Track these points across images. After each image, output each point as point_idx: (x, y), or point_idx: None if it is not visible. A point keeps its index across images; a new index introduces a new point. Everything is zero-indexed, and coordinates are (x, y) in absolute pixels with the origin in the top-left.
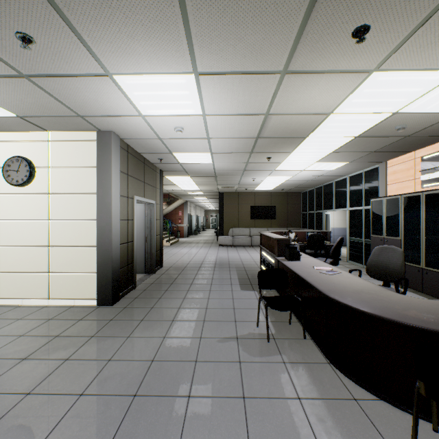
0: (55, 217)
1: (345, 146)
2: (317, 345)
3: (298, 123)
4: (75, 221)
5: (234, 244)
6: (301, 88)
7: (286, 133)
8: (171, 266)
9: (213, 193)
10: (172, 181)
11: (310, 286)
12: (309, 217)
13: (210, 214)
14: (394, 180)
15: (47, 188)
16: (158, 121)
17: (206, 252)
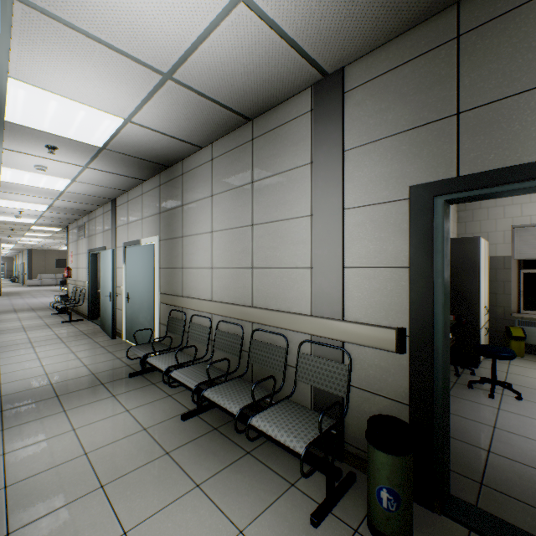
0: None
1: None
2: None
3: None
4: None
5: (44, 284)
6: None
7: None
8: (7, 292)
9: (22, 249)
10: None
11: None
12: None
13: None
14: None
15: None
16: (25, 240)
17: (21, 288)
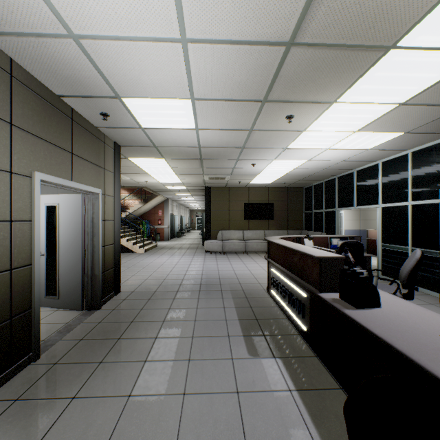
0: None
1: (437, 86)
2: None
3: None
4: None
5: (225, 250)
6: None
7: (359, 24)
8: (134, 290)
9: (198, 188)
10: (141, 167)
11: None
12: (316, 216)
13: (196, 214)
14: None
15: None
16: None
17: (188, 262)
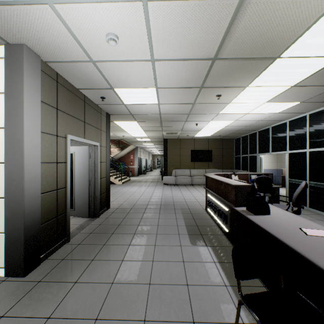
0: None
1: (314, 75)
2: None
3: (280, 23)
4: None
5: (177, 183)
6: None
7: (254, 48)
8: (118, 207)
9: (159, 140)
10: (121, 127)
11: None
12: (243, 159)
13: (156, 158)
14: None
15: None
16: (79, 19)
17: (152, 190)
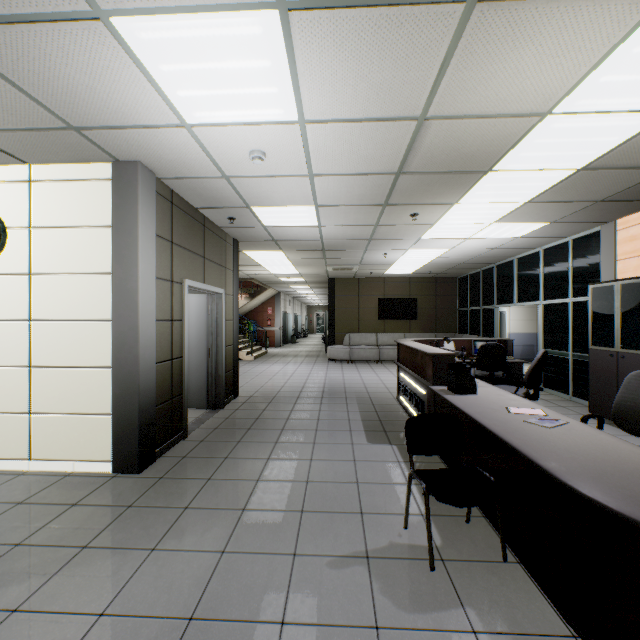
0: (41, 315)
1: (553, 189)
2: (538, 583)
3: (478, 139)
4: (75, 323)
5: (353, 358)
6: (502, 46)
7: (452, 162)
8: (252, 395)
9: (320, 280)
10: (255, 259)
11: (514, 453)
12: (472, 316)
13: (316, 312)
14: (631, 252)
15: (27, 264)
16: (218, 139)
17: (308, 371)
